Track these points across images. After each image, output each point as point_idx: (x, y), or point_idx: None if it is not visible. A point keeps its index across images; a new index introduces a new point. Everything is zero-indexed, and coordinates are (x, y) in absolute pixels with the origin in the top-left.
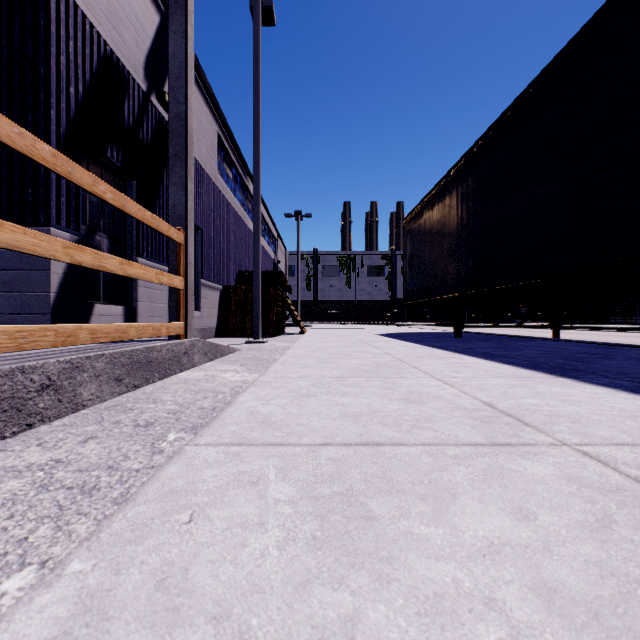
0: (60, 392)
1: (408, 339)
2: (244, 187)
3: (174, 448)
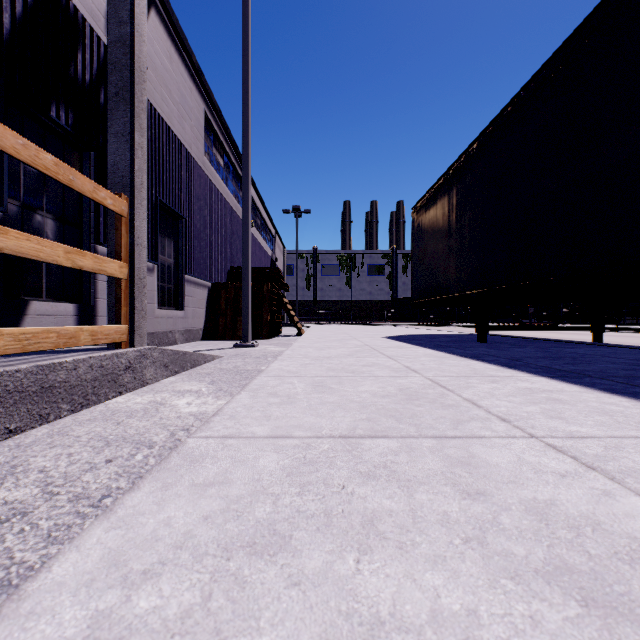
0: None
1: (424, 344)
2: (237, 177)
3: None
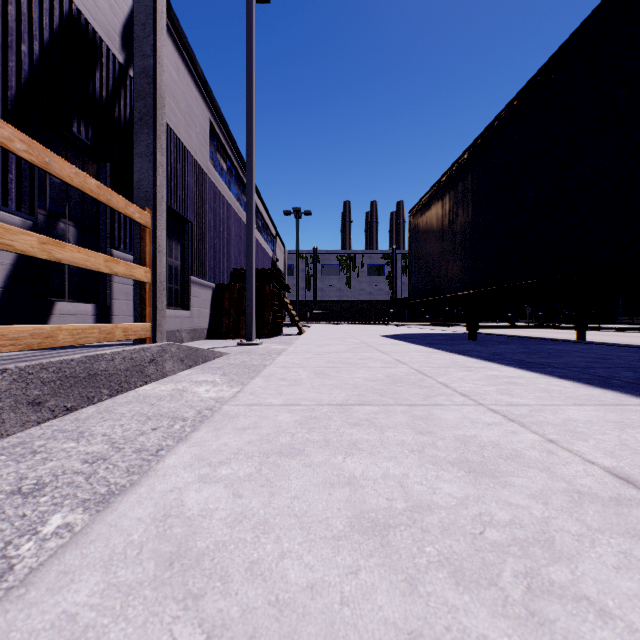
0: None
1: (417, 341)
2: (240, 181)
3: (37, 559)
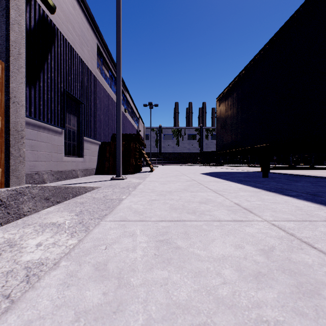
0: None
1: (230, 179)
2: None
3: None
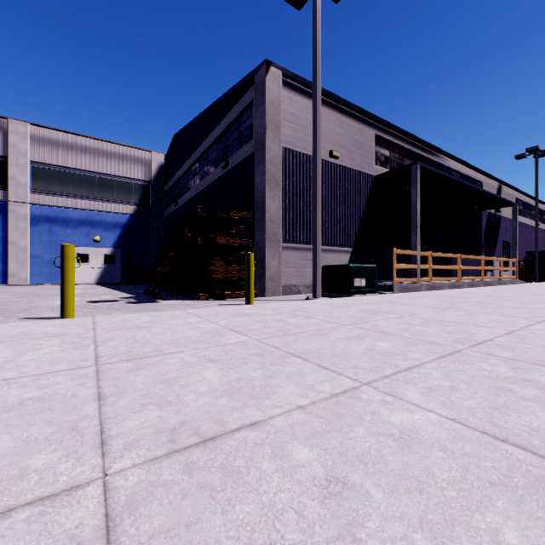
0: (505, 283)
1: None
2: (529, 206)
3: None
